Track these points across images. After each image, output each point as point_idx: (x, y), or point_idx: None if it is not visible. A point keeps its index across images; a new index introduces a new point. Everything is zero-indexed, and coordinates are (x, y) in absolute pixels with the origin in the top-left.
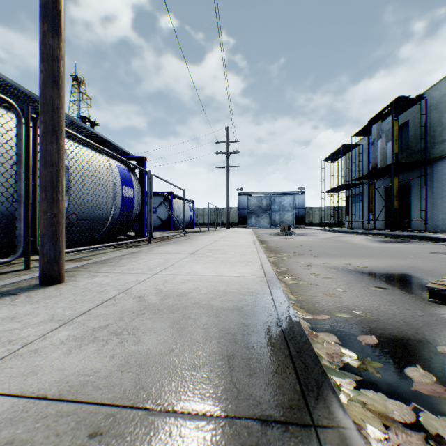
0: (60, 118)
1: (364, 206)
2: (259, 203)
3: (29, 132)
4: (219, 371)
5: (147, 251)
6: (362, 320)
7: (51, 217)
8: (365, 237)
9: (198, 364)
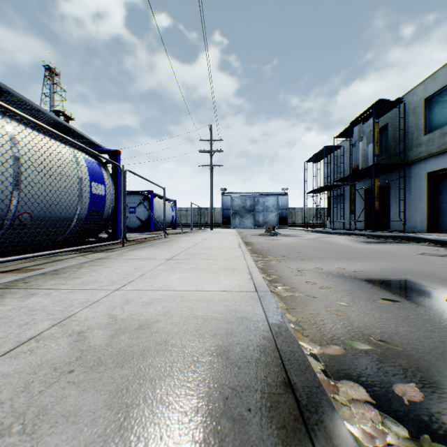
0: None
1: (345, 207)
2: (243, 204)
3: None
4: None
5: (117, 256)
6: (386, 352)
7: None
8: (349, 238)
9: None
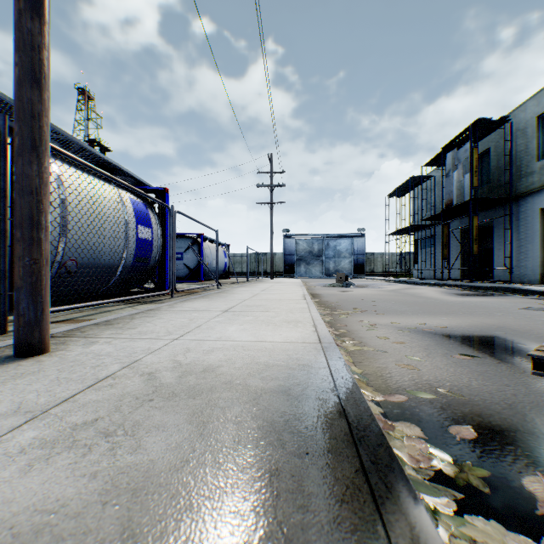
0: (43, 130)
1: (437, 252)
2: (310, 248)
3: (6, 150)
4: (257, 499)
5: (168, 308)
6: (451, 401)
7: (29, 263)
8: (439, 290)
9: (224, 486)
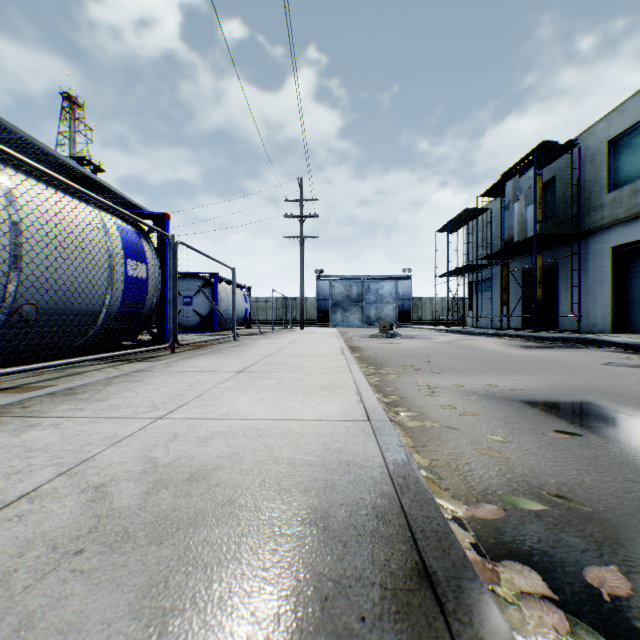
0: None
1: (494, 296)
2: (347, 292)
3: None
4: None
5: (163, 367)
6: (567, 514)
7: None
8: (500, 341)
9: None
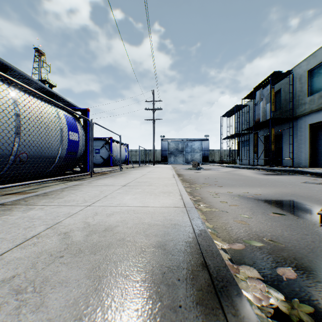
0: None
1: (250, 149)
2: (176, 147)
3: None
4: None
5: (87, 183)
6: (273, 248)
7: None
8: (252, 171)
9: None
